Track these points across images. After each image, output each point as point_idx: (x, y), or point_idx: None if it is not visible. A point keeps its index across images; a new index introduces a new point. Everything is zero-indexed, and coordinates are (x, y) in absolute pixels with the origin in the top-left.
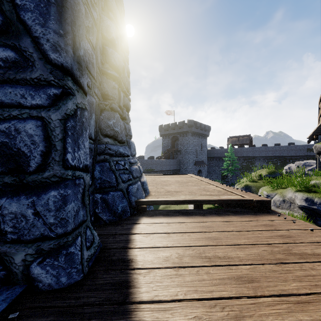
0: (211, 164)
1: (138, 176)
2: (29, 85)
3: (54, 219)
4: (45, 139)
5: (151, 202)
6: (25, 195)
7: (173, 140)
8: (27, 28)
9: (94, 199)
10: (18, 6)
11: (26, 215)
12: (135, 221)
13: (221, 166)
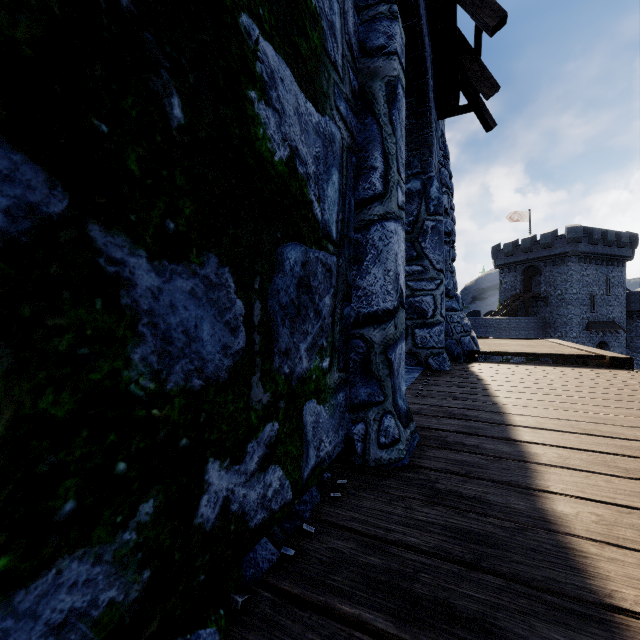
0: None
1: (468, 330)
2: (428, 280)
3: (438, 340)
4: (434, 304)
5: (483, 353)
6: (426, 328)
7: (528, 275)
8: (427, 256)
9: None
10: (423, 247)
11: (426, 337)
12: (470, 363)
13: None
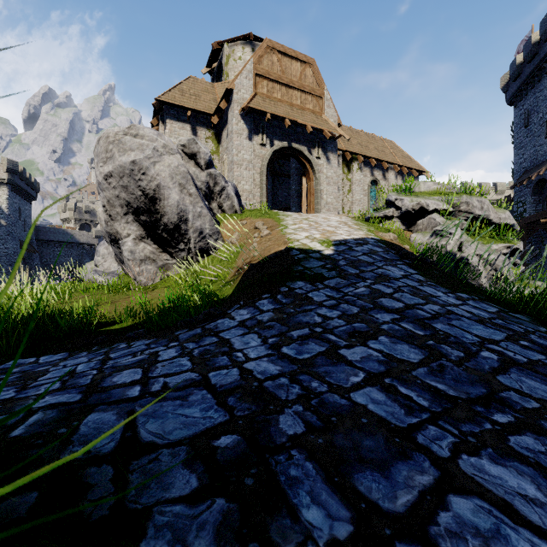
0: None
1: None
2: None
3: None
4: None
5: None
6: None
7: None
8: None
9: None
10: None
11: None
12: None
13: None
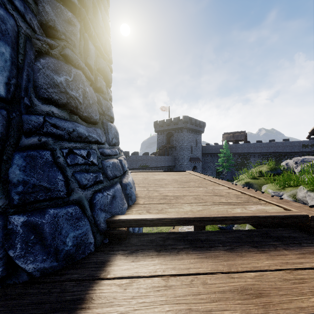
0: (206, 161)
1: (116, 175)
2: None
3: None
4: None
5: (135, 223)
6: None
7: (168, 136)
8: None
9: (5, 228)
10: None
11: None
12: (97, 271)
13: (216, 162)
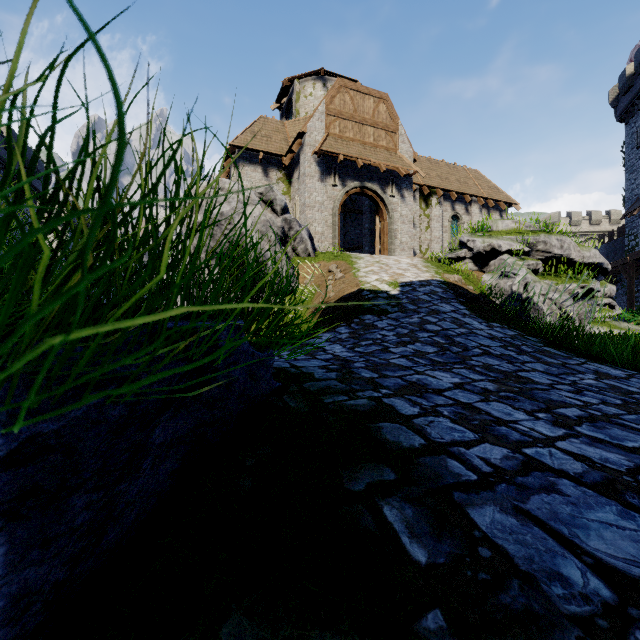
0: None
1: None
2: None
3: None
4: None
5: None
6: None
7: None
8: None
9: None
10: None
11: None
12: None
13: None
